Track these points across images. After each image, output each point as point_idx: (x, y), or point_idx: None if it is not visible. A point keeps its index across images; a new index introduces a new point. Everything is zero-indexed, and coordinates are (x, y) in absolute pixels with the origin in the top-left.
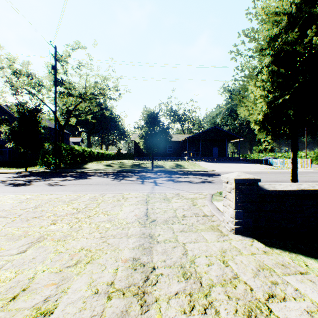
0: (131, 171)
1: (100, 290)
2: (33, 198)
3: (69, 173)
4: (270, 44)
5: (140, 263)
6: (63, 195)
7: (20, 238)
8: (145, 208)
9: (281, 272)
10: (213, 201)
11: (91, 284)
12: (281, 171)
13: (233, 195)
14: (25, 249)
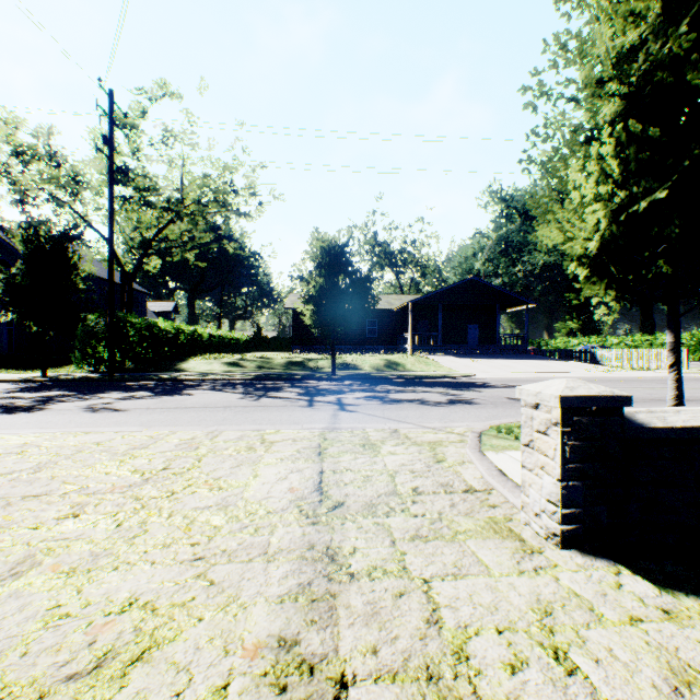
0: (286, 376)
1: None
2: (39, 444)
3: (142, 381)
4: (618, 70)
5: (299, 661)
6: (117, 435)
7: None
8: (317, 470)
9: None
10: (485, 451)
11: None
12: (625, 377)
13: (557, 441)
14: None
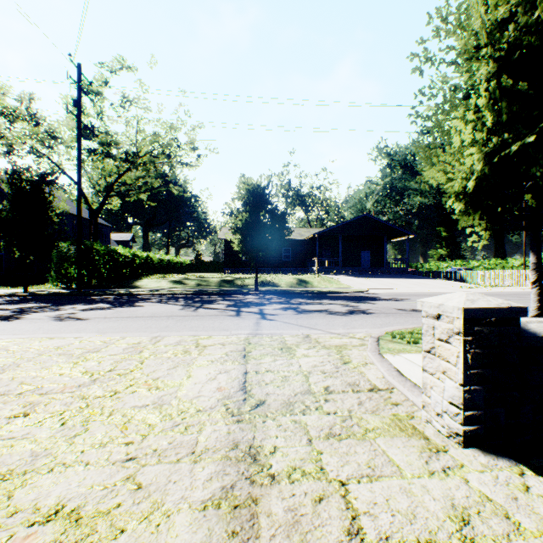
0: (219, 291)
1: None
2: (8, 348)
3: (104, 295)
4: (492, 37)
5: None
6: (75, 340)
7: None
8: (242, 371)
9: None
10: (383, 353)
11: None
12: (486, 292)
13: (459, 349)
14: None
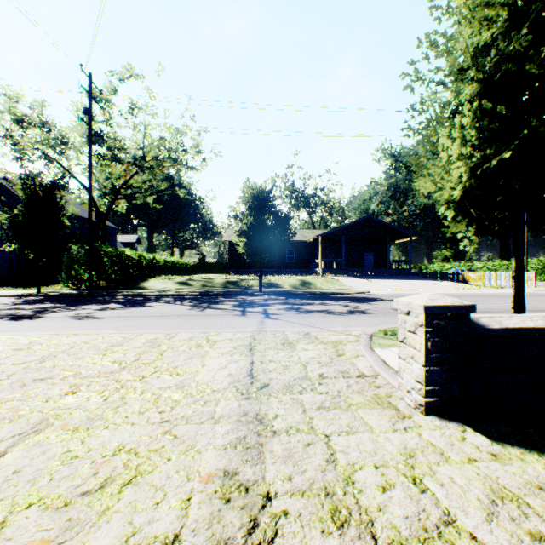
0: (224, 292)
1: None
2: (41, 342)
3: (114, 296)
4: (475, 61)
5: (238, 484)
6: (98, 336)
7: None
8: (249, 361)
9: (544, 507)
10: (374, 347)
11: (128, 541)
12: (486, 293)
13: (422, 338)
14: (4, 449)
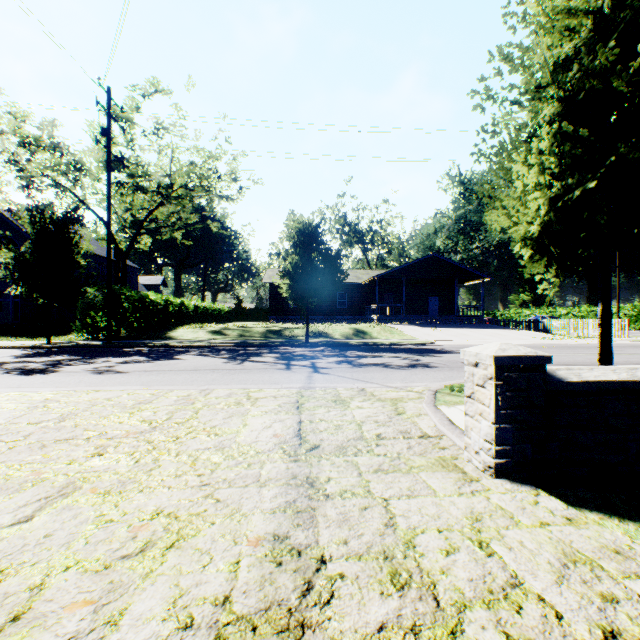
0: (265, 343)
1: (198, 619)
2: (59, 399)
3: (137, 347)
4: (555, 77)
5: (290, 548)
6: (123, 393)
7: (22, 487)
8: (296, 420)
9: (620, 570)
10: (438, 405)
11: (176, 603)
12: (570, 344)
13: (491, 392)
14: (31, 513)
